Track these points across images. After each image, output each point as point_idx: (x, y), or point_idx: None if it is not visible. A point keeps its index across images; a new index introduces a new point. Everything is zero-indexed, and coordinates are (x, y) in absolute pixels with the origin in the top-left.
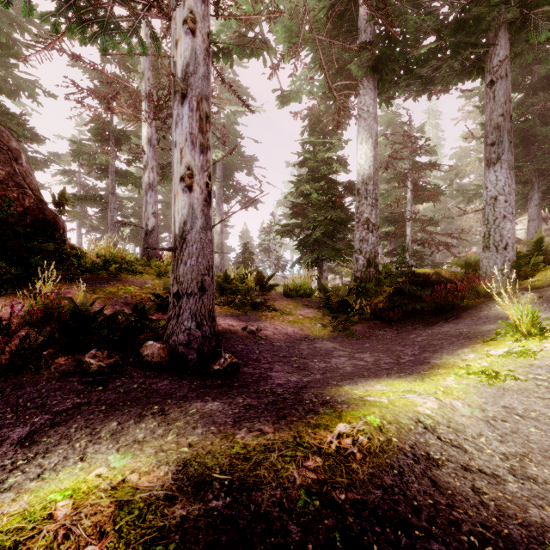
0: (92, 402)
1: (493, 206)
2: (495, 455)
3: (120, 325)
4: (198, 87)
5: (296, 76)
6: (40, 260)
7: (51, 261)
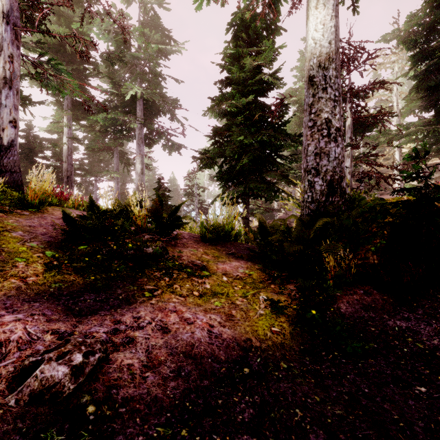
0: None
1: None
2: None
3: None
4: None
5: None
6: None
7: None
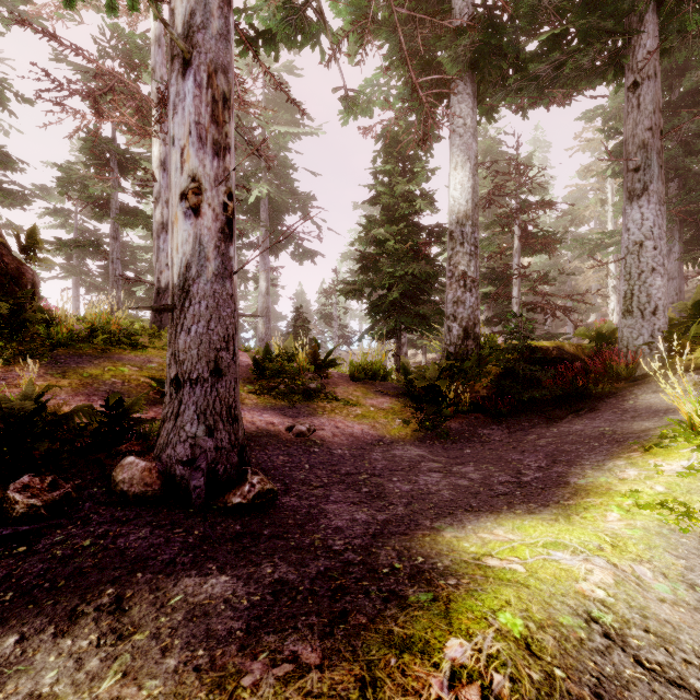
0: None
1: (638, 255)
2: None
3: (81, 431)
4: (211, 50)
5: (365, 80)
6: None
7: (2, 329)
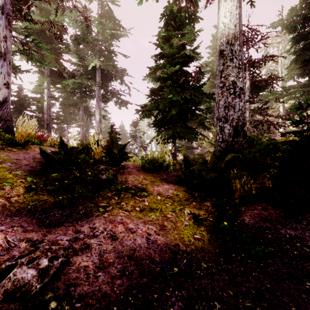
0: None
1: None
2: None
3: None
4: None
5: None
6: None
7: None
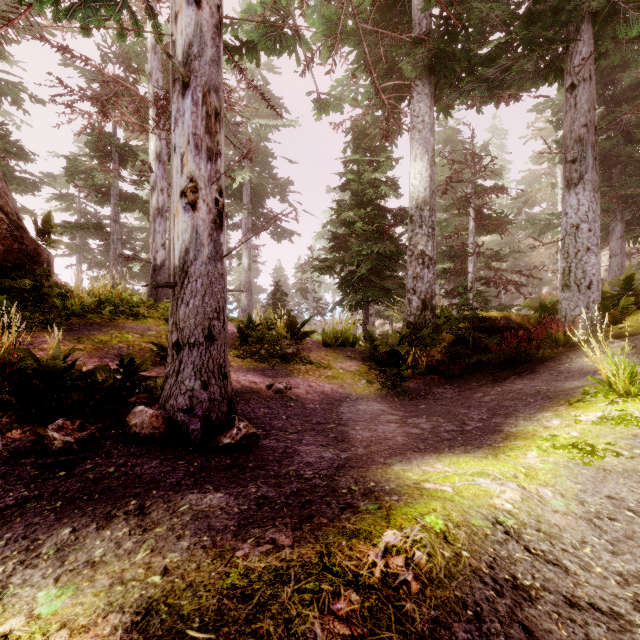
0: (44, 496)
1: (575, 236)
2: (608, 575)
3: (101, 385)
4: (205, 74)
5: (336, 81)
6: (8, 301)
7: (26, 302)
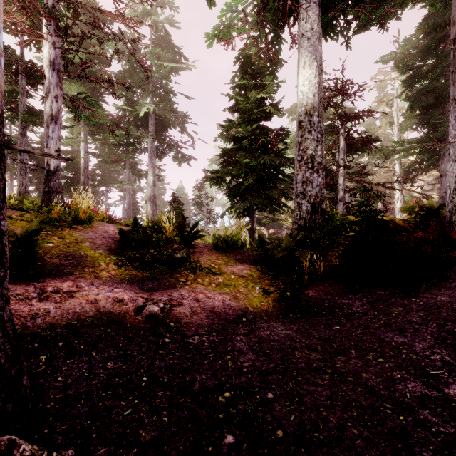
0: None
1: None
2: None
3: None
4: None
5: (226, 4)
6: None
7: None
